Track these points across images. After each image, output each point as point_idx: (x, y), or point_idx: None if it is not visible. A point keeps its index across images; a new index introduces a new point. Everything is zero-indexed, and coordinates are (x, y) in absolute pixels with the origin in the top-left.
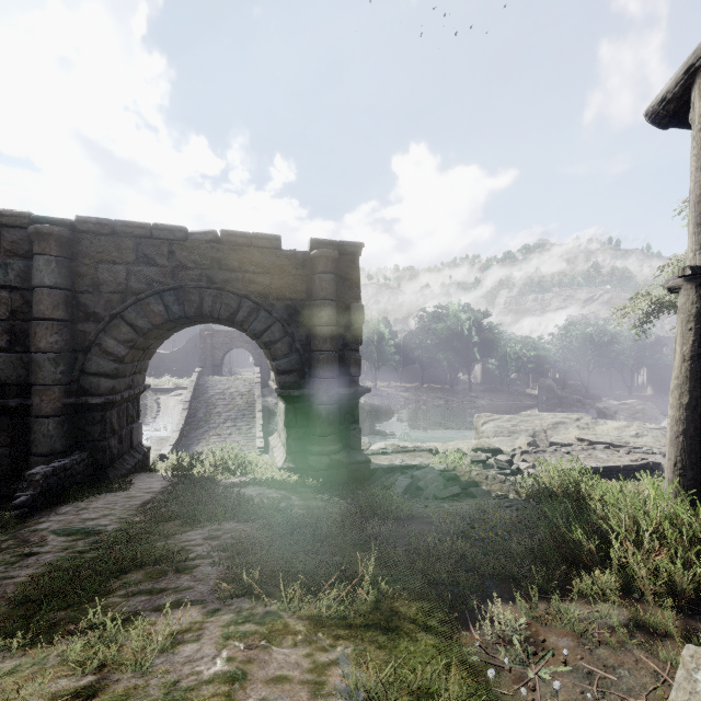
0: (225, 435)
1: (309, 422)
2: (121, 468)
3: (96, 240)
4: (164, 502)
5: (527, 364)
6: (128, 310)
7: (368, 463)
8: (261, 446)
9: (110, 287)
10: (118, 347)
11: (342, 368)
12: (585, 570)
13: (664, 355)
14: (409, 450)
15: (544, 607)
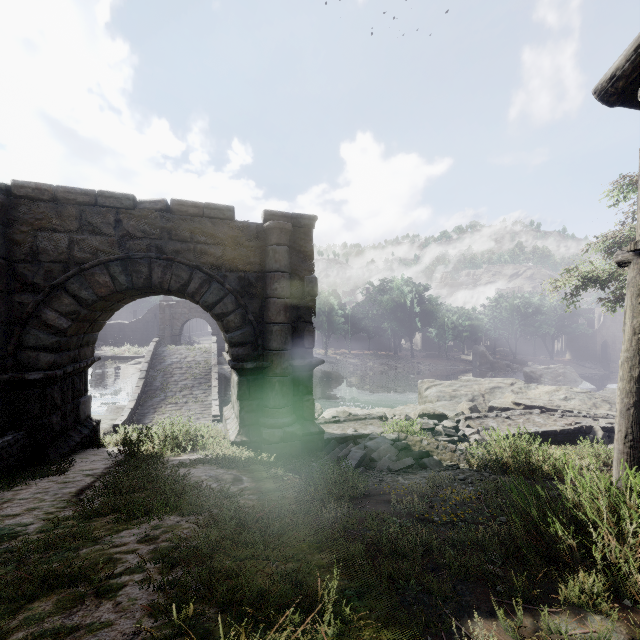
0: (181, 403)
1: (262, 394)
2: (64, 445)
3: (35, 206)
4: (101, 490)
5: (462, 332)
6: (71, 281)
7: (322, 434)
8: (216, 414)
9: (50, 256)
10: (60, 320)
11: (295, 340)
12: (567, 570)
13: (580, 324)
14: (360, 418)
15: (530, 623)
